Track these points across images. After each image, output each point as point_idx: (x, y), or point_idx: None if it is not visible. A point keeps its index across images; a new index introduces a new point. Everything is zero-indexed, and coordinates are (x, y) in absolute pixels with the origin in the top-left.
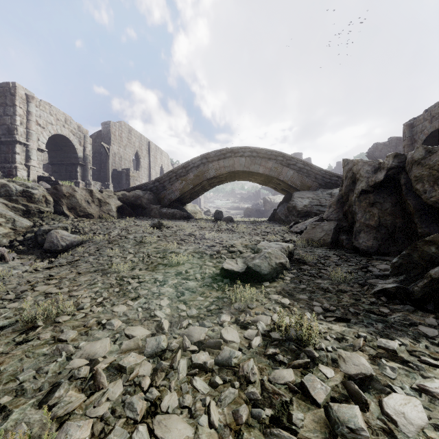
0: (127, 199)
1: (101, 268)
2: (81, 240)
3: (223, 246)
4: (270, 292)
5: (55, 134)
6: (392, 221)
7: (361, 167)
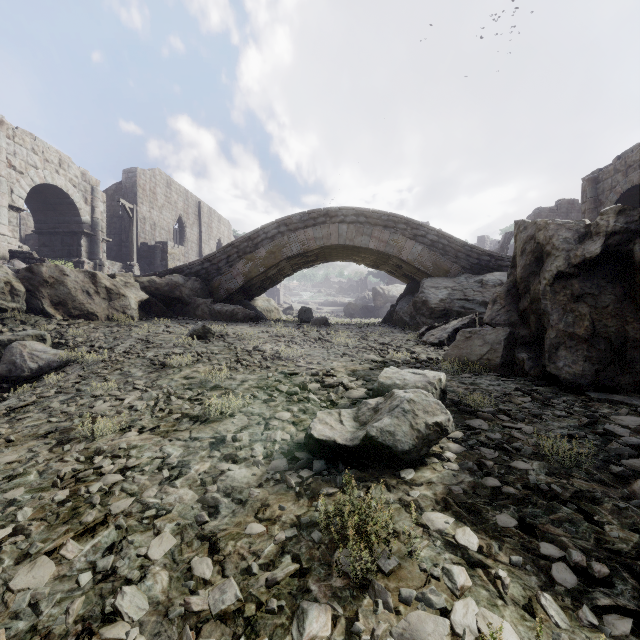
0: (157, 288)
1: (63, 426)
2: (67, 359)
3: (312, 374)
4: (422, 503)
5: (43, 185)
6: (617, 329)
7: (553, 233)
